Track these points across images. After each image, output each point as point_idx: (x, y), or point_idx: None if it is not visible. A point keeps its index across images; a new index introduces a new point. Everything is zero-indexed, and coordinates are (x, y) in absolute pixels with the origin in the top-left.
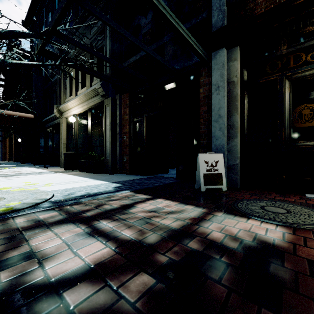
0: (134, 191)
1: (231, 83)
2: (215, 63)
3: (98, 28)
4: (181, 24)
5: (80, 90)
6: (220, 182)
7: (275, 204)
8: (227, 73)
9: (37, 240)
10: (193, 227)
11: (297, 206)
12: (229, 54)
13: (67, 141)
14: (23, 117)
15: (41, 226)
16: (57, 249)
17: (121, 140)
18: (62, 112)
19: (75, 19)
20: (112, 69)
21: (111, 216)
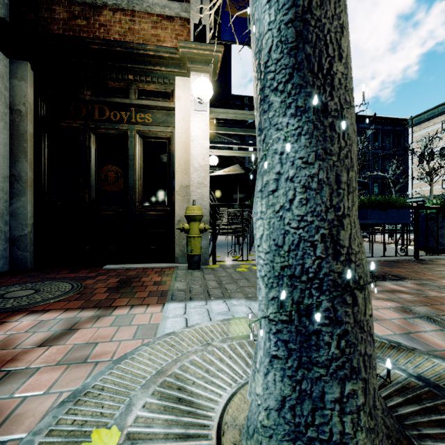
0: None
1: (16, 111)
2: None
3: None
4: None
5: None
6: None
7: (38, 285)
8: (11, 94)
9: None
10: None
11: (63, 283)
12: (14, 66)
13: None
14: None
15: None
16: None
17: None
18: None
19: None
20: None
21: None
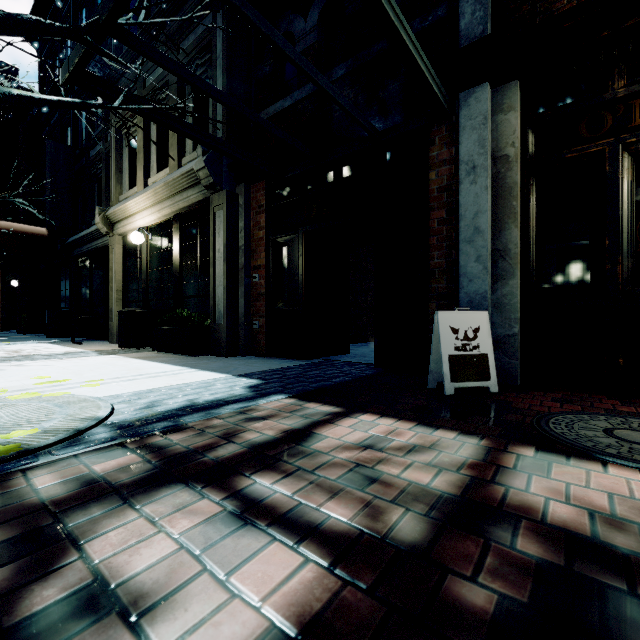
0: (295, 395)
1: (501, 159)
2: (466, 115)
3: (197, 40)
4: (405, 22)
5: (155, 174)
6: (485, 374)
7: (630, 423)
8: (493, 138)
9: (102, 542)
10: (487, 489)
11: None
12: (498, 96)
13: (125, 285)
14: (25, 233)
15: (104, 497)
16: (168, 571)
17: (249, 282)
18: (112, 223)
19: (159, 2)
20: (228, 130)
21: (271, 461)
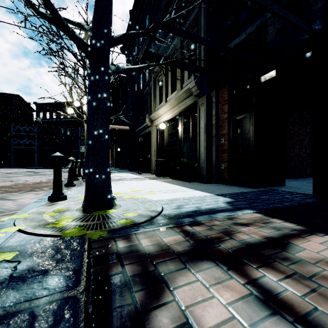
0: (259, 211)
1: None
2: None
3: (190, 23)
4: None
5: (170, 95)
6: None
7: None
8: None
9: (181, 291)
10: None
11: None
12: None
13: (157, 148)
14: (122, 129)
15: (172, 258)
16: None
17: (218, 143)
18: (152, 121)
19: (180, 3)
20: (207, 63)
21: (265, 259)
